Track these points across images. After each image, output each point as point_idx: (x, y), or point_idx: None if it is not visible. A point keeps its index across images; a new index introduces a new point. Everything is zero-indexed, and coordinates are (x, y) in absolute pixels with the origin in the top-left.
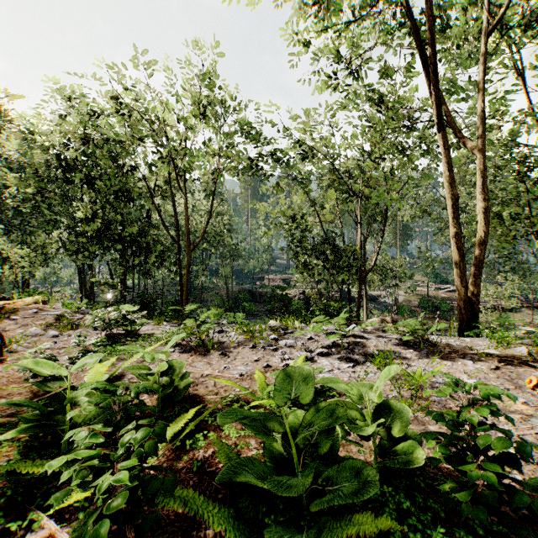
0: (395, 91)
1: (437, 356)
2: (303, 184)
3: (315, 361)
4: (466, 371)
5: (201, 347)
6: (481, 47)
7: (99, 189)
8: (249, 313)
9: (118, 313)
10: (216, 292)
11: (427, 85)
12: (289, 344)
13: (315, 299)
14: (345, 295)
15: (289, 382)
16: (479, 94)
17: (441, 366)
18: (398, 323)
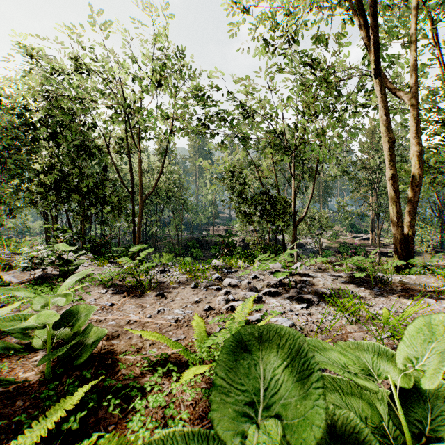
0: (325, 59)
1: (393, 295)
2: (244, 142)
3: (263, 301)
4: (434, 311)
5: (138, 288)
6: (413, 0)
7: (60, 146)
8: (196, 258)
9: (53, 252)
10: (168, 241)
11: (365, 33)
12: (233, 283)
13: (254, 244)
14: (277, 242)
15: (249, 369)
16: (412, 45)
17: (416, 306)
18: (344, 260)
